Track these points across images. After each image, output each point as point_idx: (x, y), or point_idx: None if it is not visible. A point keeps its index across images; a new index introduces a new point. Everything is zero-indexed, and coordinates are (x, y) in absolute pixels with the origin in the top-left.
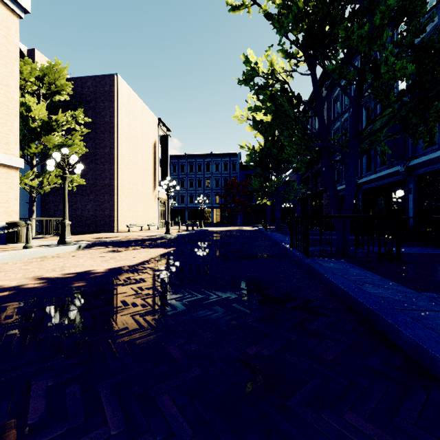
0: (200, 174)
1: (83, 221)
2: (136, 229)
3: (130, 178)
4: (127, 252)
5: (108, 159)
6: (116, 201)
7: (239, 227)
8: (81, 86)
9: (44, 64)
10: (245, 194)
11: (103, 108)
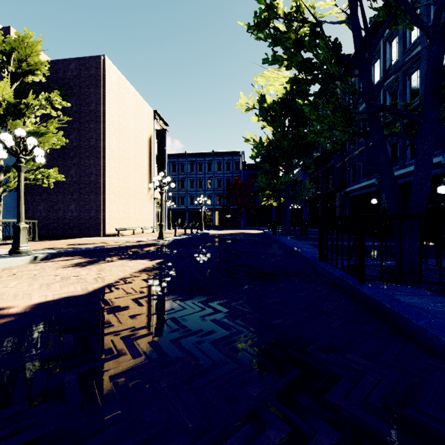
0: (201, 174)
1: (66, 224)
2: (128, 232)
3: (121, 175)
4: (94, 267)
5: (94, 152)
6: (103, 201)
7: (243, 231)
8: (63, 69)
9: (11, 37)
10: (248, 195)
11: (88, 95)
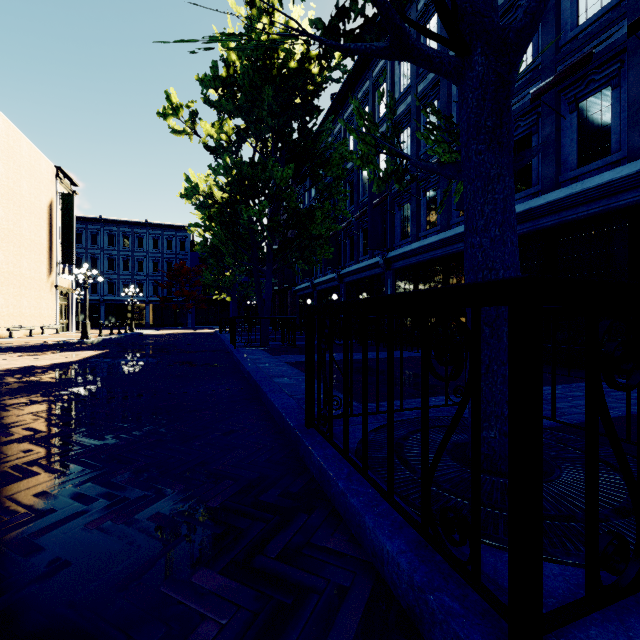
0: (127, 251)
1: None
2: (20, 333)
3: (10, 257)
4: (50, 355)
5: None
6: None
7: (189, 330)
8: None
9: None
10: (198, 285)
11: None
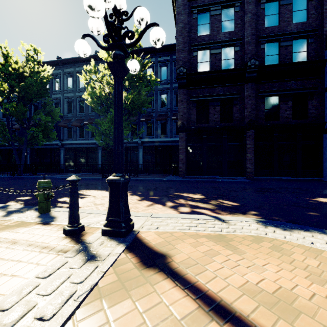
0: None
1: None
2: None
3: None
4: None
5: None
6: None
7: None
8: None
9: None
10: None
11: None
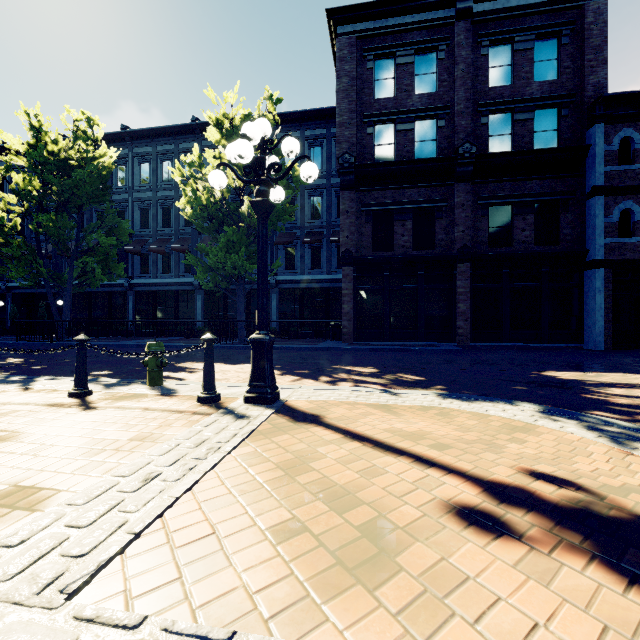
0: None
1: None
2: None
3: None
4: None
5: None
6: None
7: None
8: None
9: None
10: None
11: None
